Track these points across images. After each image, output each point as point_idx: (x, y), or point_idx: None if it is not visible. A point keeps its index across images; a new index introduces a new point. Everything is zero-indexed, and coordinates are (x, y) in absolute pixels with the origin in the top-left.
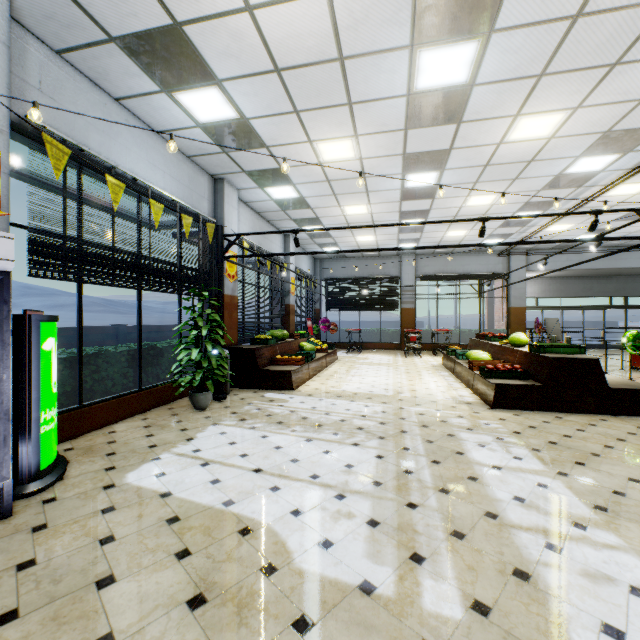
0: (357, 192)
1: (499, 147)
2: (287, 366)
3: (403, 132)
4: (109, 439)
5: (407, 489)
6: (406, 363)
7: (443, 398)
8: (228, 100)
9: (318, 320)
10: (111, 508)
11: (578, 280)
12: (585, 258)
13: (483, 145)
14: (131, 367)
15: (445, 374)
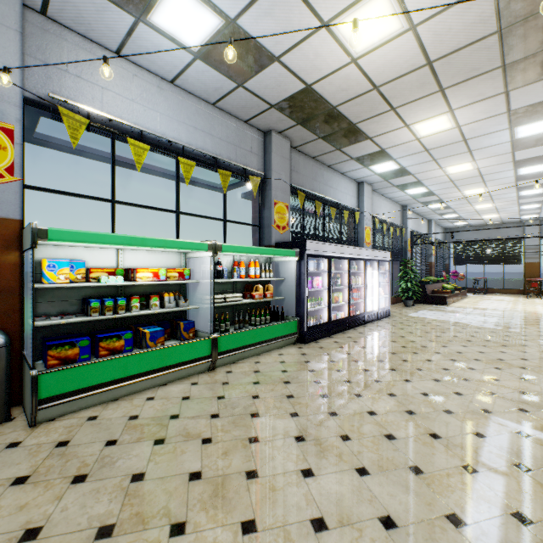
0: (485, 200)
1: None
2: (441, 294)
3: (514, 183)
4: None
5: (509, 323)
6: (525, 301)
7: None
8: (426, 189)
9: (447, 271)
10: (413, 318)
11: None
12: None
13: None
14: None
15: None
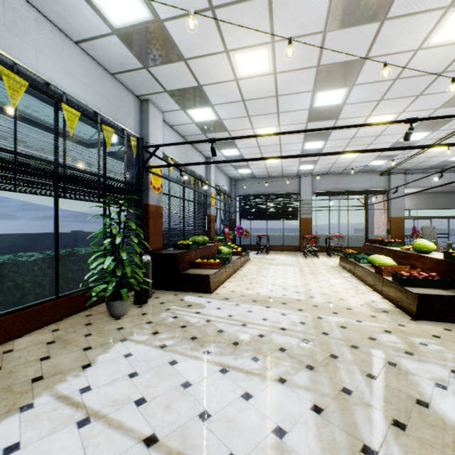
0: (269, 113)
1: (415, 55)
2: (206, 269)
3: (321, 36)
4: None
5: None
6: (308, 264)
7: (357, 304)
8: None
9: (233, 227)
10: None
11: (444, 195)
12: (454, 176)
13: (400, 52)
14: (47, 275)
15: (346, 275)
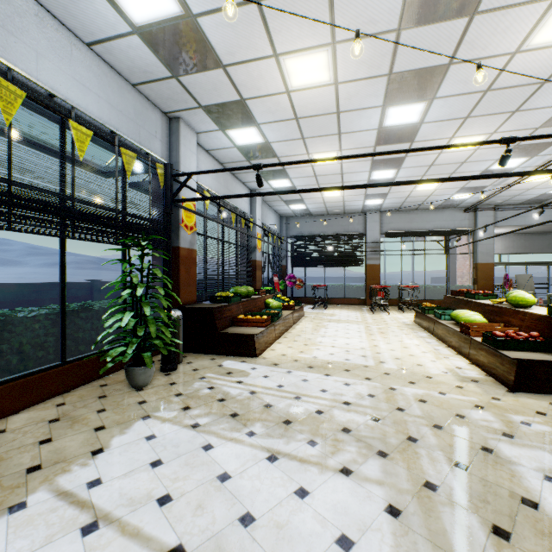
0: (328, 134)
1: (512, 59)
2: (250, 328)
3: (394, 35)
4: None
5: None
6: (376, 320)
7: (438, 371)
8: None
9: (284, 276)
10: None
11: (543, 236)
12: None
13: (493, 56)
14: (51, 335)
15: (423, 335)
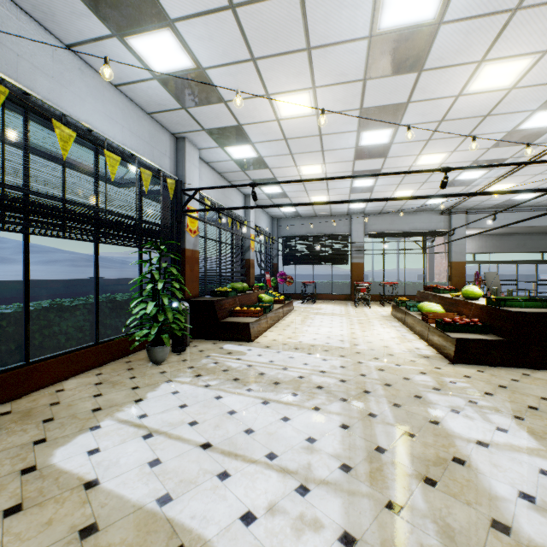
0: (313, 151)
1: (457, 100)
2: (246, 318)
3: (362, 83)
4: (53, 400)
5: (383, 478)
6: (357, 313)
7: (400, 351)
8: (182, 46)
9: (276, 273)
10: (17, 507)
11: (512, 237)
12: (521, 216)
13: (441, 98)
14: (87, 320)
15: (396, 325)
